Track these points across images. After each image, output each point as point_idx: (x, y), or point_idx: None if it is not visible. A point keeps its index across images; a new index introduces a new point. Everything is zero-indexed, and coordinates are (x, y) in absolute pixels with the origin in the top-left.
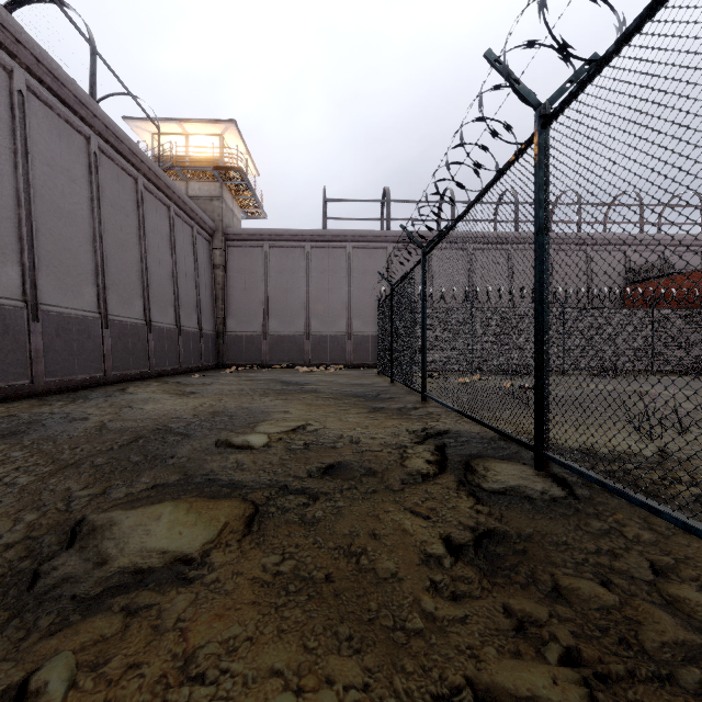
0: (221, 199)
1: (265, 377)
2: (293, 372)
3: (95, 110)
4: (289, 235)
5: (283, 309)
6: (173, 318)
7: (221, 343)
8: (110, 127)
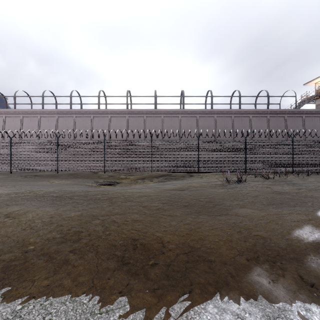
0: None
1: None
2: None
3: (267, 110)
4: None
5: None
6: None
7: None
8: (272, 111)
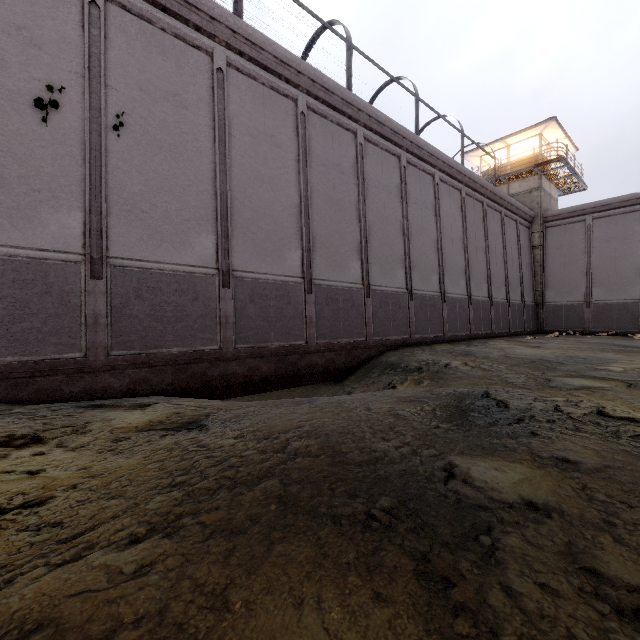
0: (539, 189)
1: (595, 341)
2: (625, 339)
3: (465, 172)
4: (617, 202)
5: (610, 278)
6: (504, 294)
7: (539, 312)
8: (471, 178)
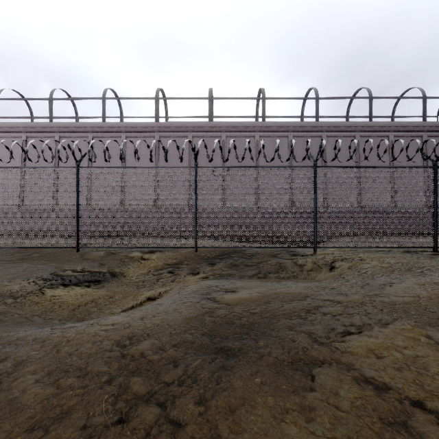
0: None
1: None
2: None
3: (423, 124)
4: None
5: None
6: None
7: None
8: (432, 125)
